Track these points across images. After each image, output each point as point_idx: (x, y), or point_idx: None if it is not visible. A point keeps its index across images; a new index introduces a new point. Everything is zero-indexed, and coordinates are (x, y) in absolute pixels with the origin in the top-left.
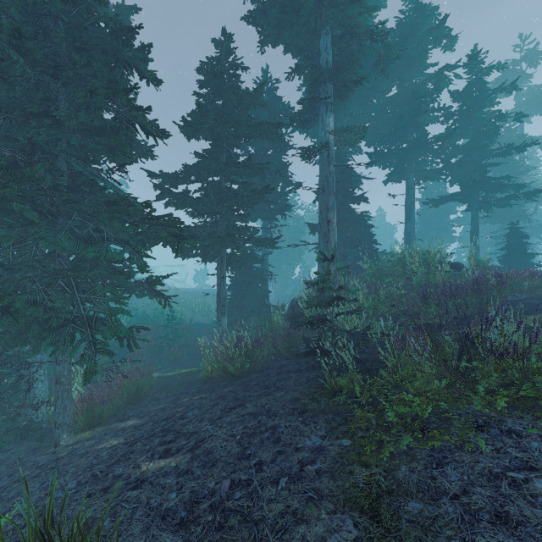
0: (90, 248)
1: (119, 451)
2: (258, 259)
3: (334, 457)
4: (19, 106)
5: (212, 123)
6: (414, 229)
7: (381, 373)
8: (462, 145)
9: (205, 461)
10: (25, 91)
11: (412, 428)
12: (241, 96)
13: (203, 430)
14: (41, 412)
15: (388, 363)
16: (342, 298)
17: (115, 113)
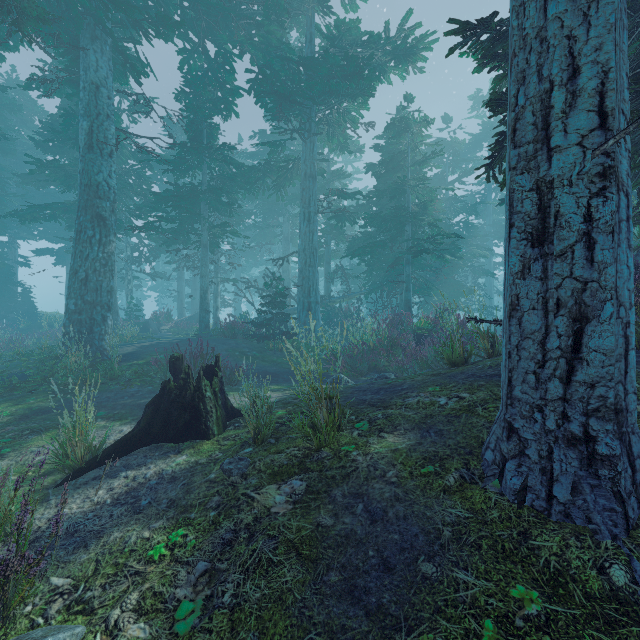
0: None
1: None
2: None
3: None
4: None
5: None
6: None
7: None
8: None
9: None
10: None
11: None
12: None
13: None
14: None
15: None
16: None
17: None
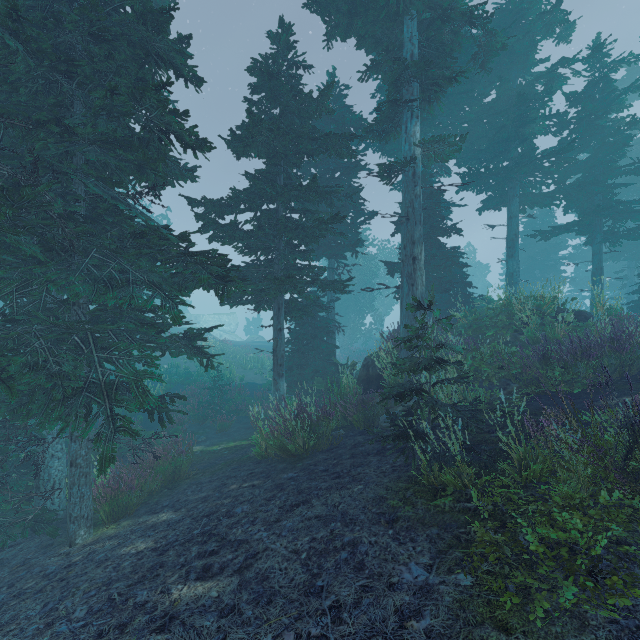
0: (110, 294)
1: (146, 563)
2: (324, 307)
3: (450, 608)
4: (23, 112)
5: (268, 135)
6: (518, 269)
7: (498, 465)
8: (581, 161)
9: (258, 592)
10: (33, 95)
11: (573, 567)
12: (303, 100)
13: (256, 539)
14: (57, 497)
15: (512, 453)
16: (445, 361)
17: (145, 122)
